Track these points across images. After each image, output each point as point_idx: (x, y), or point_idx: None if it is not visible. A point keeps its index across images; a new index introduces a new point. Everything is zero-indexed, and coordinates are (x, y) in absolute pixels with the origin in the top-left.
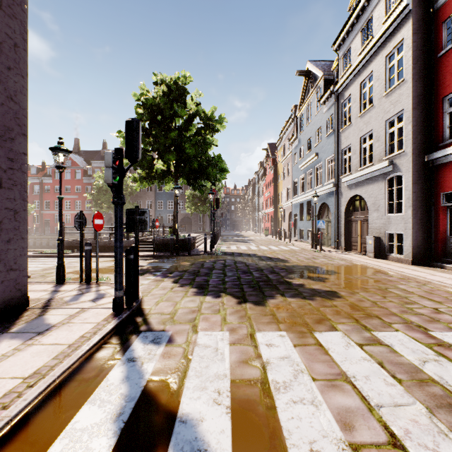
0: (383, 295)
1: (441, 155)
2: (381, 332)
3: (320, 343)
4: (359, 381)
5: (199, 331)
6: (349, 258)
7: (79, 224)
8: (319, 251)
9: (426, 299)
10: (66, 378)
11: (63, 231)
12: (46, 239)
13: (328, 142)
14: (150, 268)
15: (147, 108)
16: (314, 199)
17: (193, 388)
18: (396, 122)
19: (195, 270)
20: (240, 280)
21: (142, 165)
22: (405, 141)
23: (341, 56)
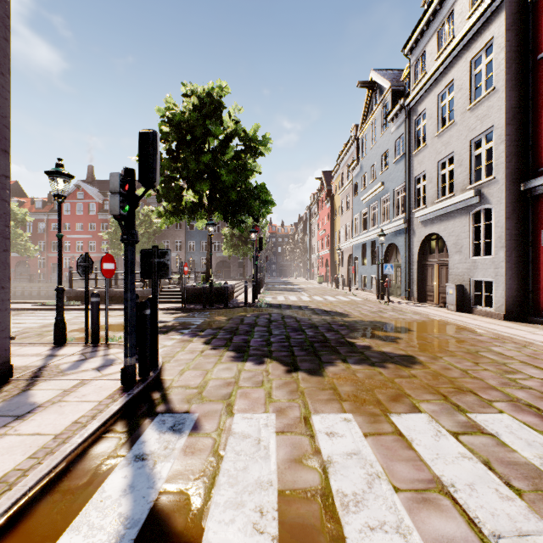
0: (475, 361)
1: (541, 182)
2: (480, 415)
3: (399, 431)
4: (461, 492)
5: (235, 413)
6: (425, 312)
7: (83, 270)
8: (387, 303)
9: (531, 366)
10: (44, 488)
11: (70, 278)
12: (53, 288)
13: (396, 168)
14: (177, 324)
15: (174, 125)
16: (380, 238)
17: (224, 504)
18: (484, 142)
19: (233, 327)
20: (289, 341)
21: (168, 196)
22: (495, 165)
23: (413, 62)
